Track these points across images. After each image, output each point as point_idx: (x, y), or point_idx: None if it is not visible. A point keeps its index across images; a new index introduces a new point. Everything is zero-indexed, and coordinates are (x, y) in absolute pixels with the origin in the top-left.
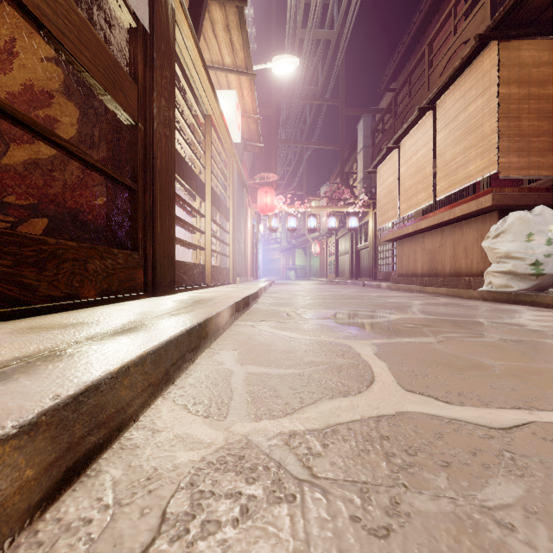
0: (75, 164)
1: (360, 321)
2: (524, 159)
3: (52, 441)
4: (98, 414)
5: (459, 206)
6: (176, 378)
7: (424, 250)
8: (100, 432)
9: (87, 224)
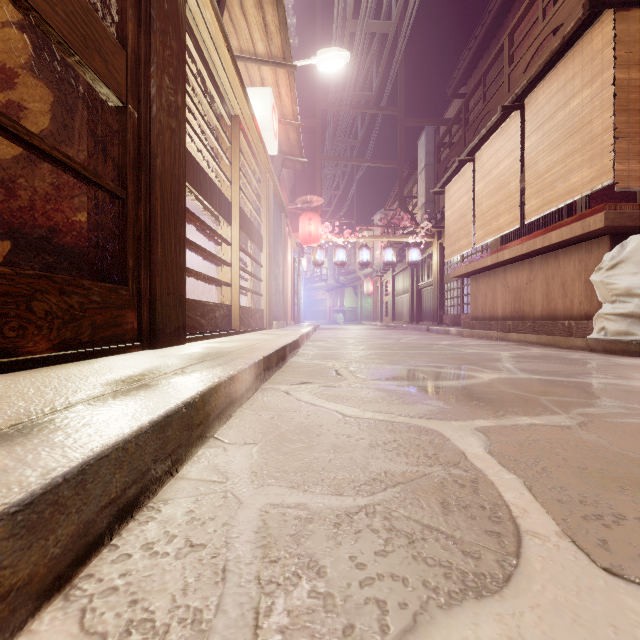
0: (47, 167)
1: (442, 385)
2: None
3: None
4: None
5: (556, 230)
6: (121, 525)
7: (506, 287)
8: None
9: (63, 248)
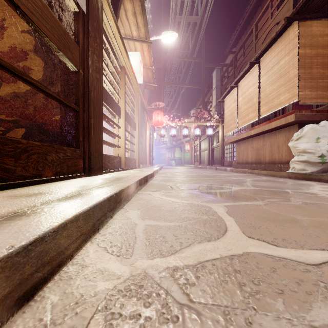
0: (41, 95)
1: (215, 191)
2: (314, 92)
3: (6, 279)
4: (44, 257)
5: (274, 121)
6: (100, 228)
7: (253, 148)
8: (45, 269)
9: (49, 132)
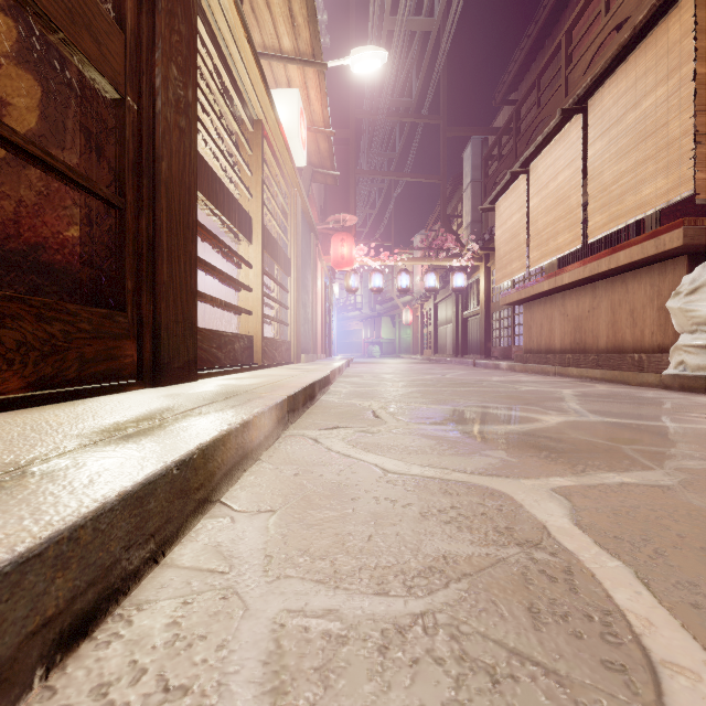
0: (34, 173)
1: (500, 430)
2: None
3: None
4: None
5: (625, 250)
6: (66, 652)
7: (565, 315)
8: None
9: (53, 269)
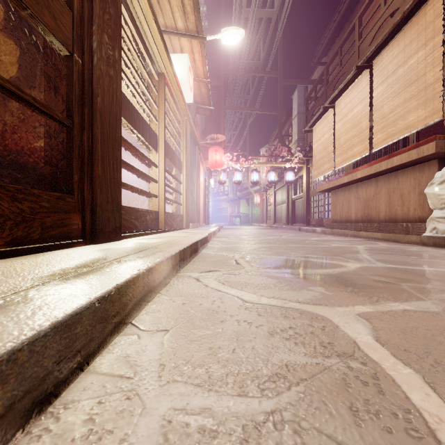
0: (15, 105)
1: (319, 272)
2: None
3: None
4: None
5: (397, 156)
6: None
7: (358, 198)
8: None
9: (27, 167)
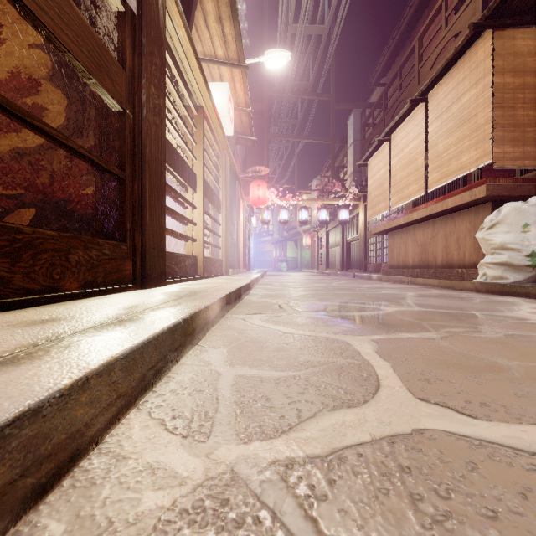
0: (63, 153)
1: (355, 314)
2: (519, 149)
3: None
4: (39, 446)
5: (451, 198)
6: (156, 382)
7: (415, 241)
8: (42, 469)
9: (75, 214)
